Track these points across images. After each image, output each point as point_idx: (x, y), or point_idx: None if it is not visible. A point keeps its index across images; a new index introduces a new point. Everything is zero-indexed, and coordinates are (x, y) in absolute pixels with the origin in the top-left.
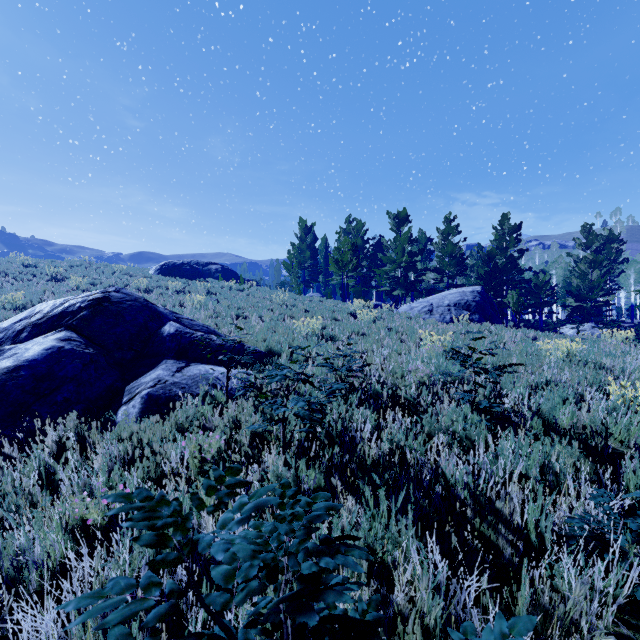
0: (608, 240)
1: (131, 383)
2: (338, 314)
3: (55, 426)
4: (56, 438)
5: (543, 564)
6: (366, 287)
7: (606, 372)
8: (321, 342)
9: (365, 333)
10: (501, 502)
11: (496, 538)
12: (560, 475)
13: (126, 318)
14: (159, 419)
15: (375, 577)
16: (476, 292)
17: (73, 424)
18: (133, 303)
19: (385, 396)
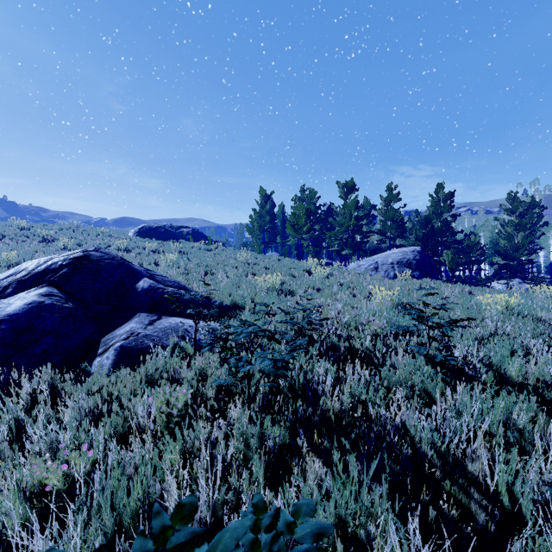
0: (530, 206)
1: (107, 335)
2: (295, 271)
3: (33, 377)
4: (31, 390)
5: (524, 537)
6: (318, 247)
7: (543, 324)
8: (281, 296)
9: (320, 288)
10: (467, 460)
11: (468, 502)
12: (524, 432)
13: (104, 275)
14: (131, 370)
15: (347, 550)
16: (416, 251)
17: (48, 376)
18: (111, 261)
19: (342, 348)
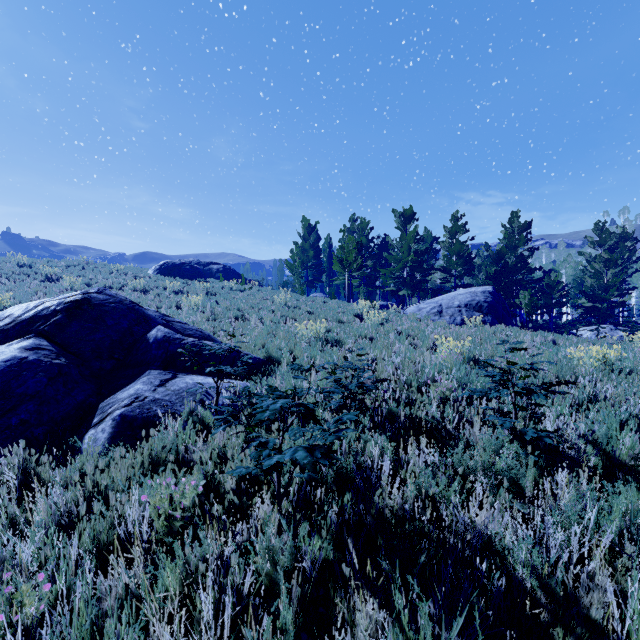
0: (621, 238)
1: (107, 399)
2: (343, 316)
3: (6, 456)
4: None
5: None
6: (371, 287)
7: None
8: (325, 348)
9: (373, 337)
10: (581, 590)
11: None
12: None
13: (107, 322)
14: (133, 446)
15: None
16: (487, 292)
17: (19, 458)
18: (117, 305)
19: (401, 416)
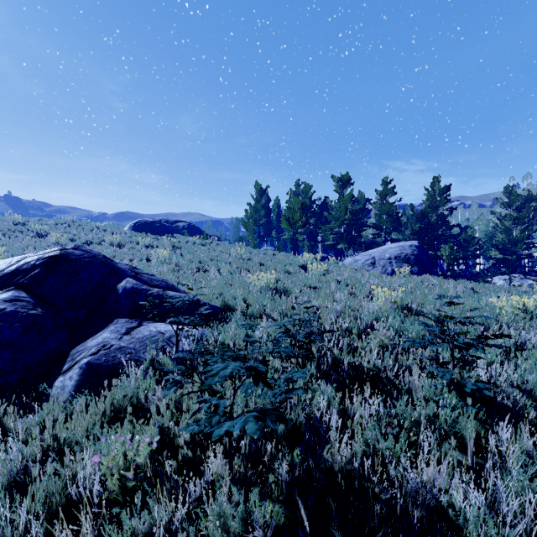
0: (527, 199)
1: (77, 346)
2: (290, 267)
3: None
4: None
5: None
6: (313, 241)
7: None
8: (275, 297)
9: (316, 286)
10: None
11: None
12: None
13: (82, 275)
14: (98, 392)
15: None
16: (414, 246)
17: None
18: (91, 260)
19: (345, 363)
